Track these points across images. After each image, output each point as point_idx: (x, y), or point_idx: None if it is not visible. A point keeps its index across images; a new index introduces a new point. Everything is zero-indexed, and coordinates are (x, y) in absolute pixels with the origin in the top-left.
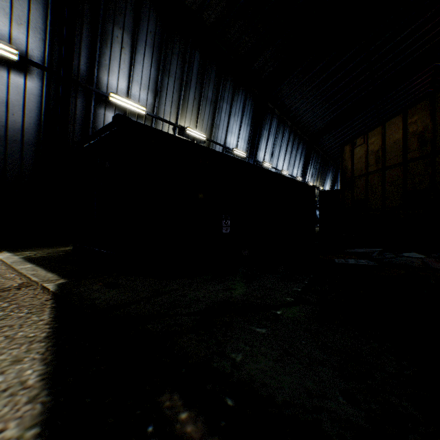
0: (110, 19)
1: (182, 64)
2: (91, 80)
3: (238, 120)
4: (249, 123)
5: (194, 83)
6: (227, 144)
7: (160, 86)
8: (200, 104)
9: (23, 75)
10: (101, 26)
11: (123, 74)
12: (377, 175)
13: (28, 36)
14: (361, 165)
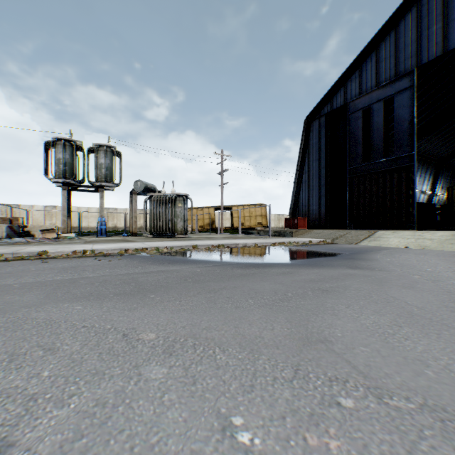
0: None
1: None
2: None
3: None
4: None
5: None
6: None
7: None
8: None
9: None
10: None
11: None
12: None
13: None
14: (454, 198)
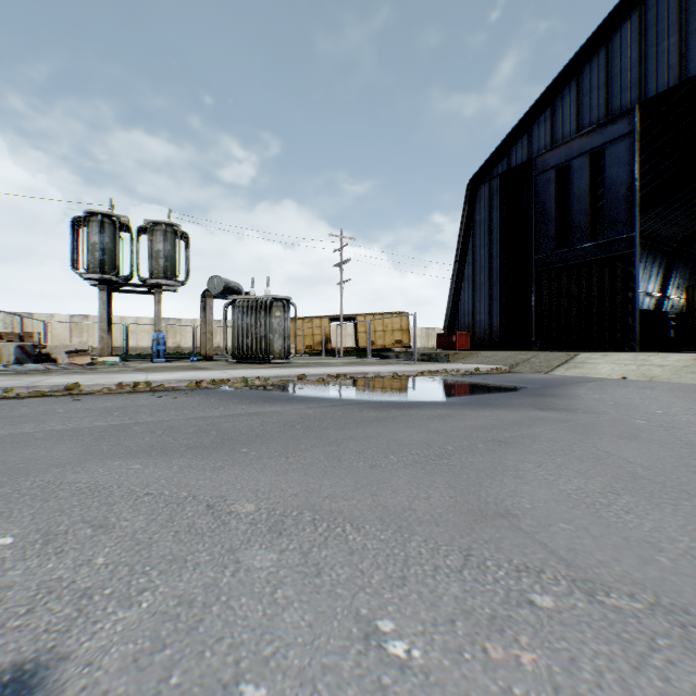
0: None
1: None
2: None
3: None
4: None
5: None
6: None
7: None
8: None
9: None
10: None
11: None
12: None
13: None
14: (695, 302)
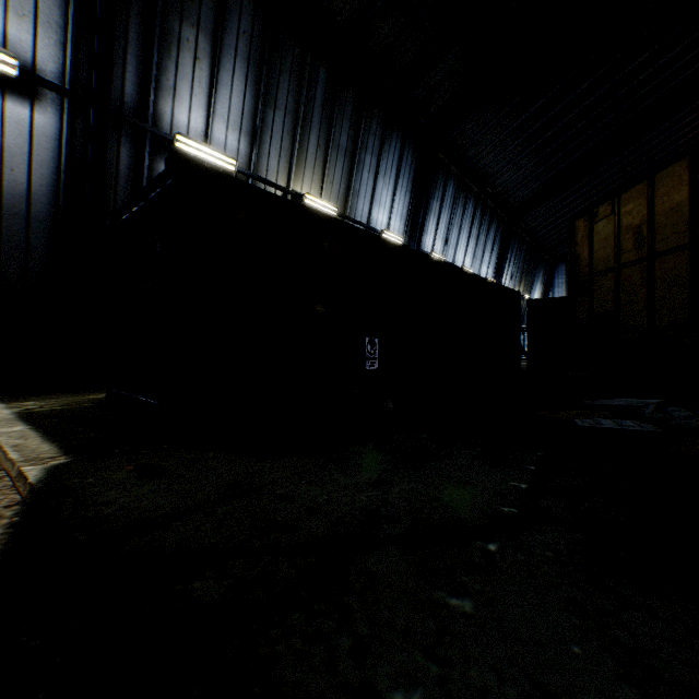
0: (175, 10)
1: (297, 89)
2: (145, 114)
3: (391, 184)
4: (408, 188)
5: (317, 120)
6: (372, 223)
7: (260, 124)
8: (327, 156)
9: (29, 103)
10: (160, 21)
11: (198, 104)
12: (637, 269)
13: (36, 37)
14: (607, 252)
